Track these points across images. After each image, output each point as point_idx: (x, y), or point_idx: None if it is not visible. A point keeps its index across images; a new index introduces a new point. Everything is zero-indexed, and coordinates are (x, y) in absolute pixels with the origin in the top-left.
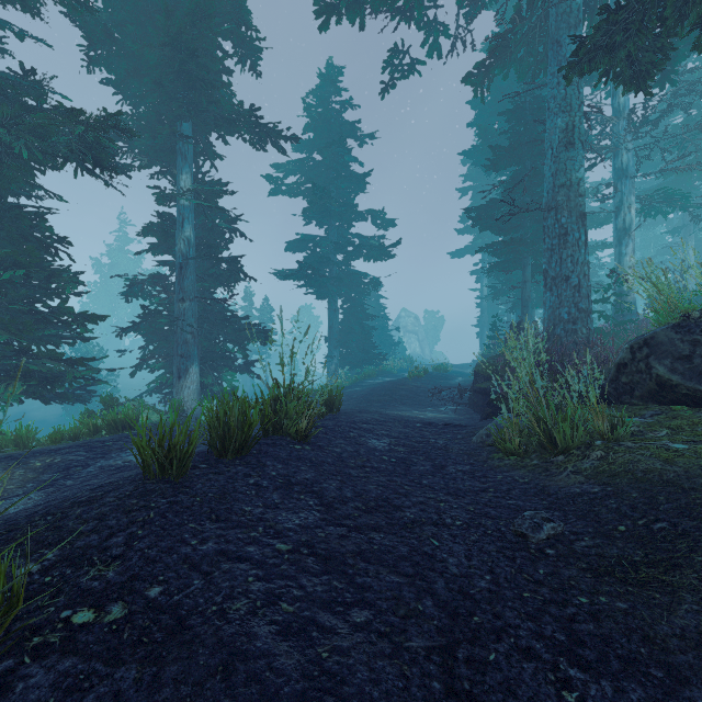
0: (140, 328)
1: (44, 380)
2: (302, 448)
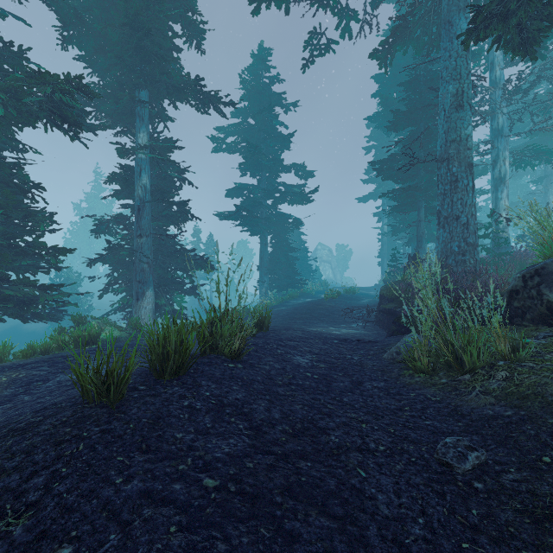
0: (106, 259)
1: (21, 302)
2: (235, 366)
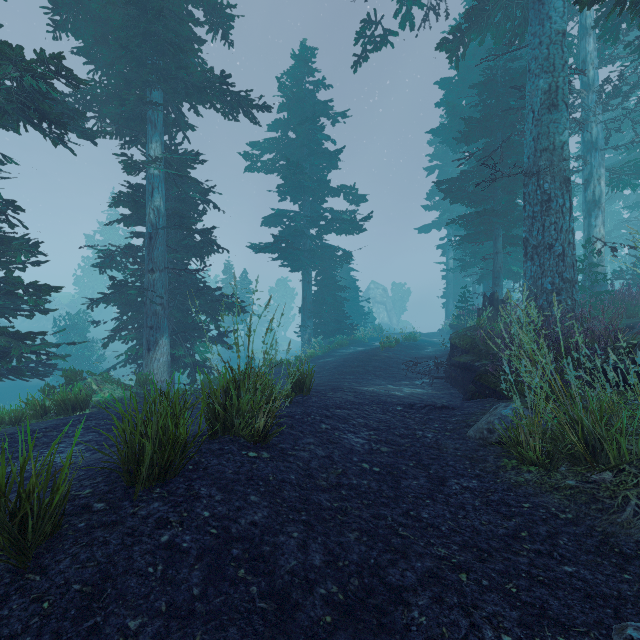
0: (110, 299)
1: None
2: (257, 456)
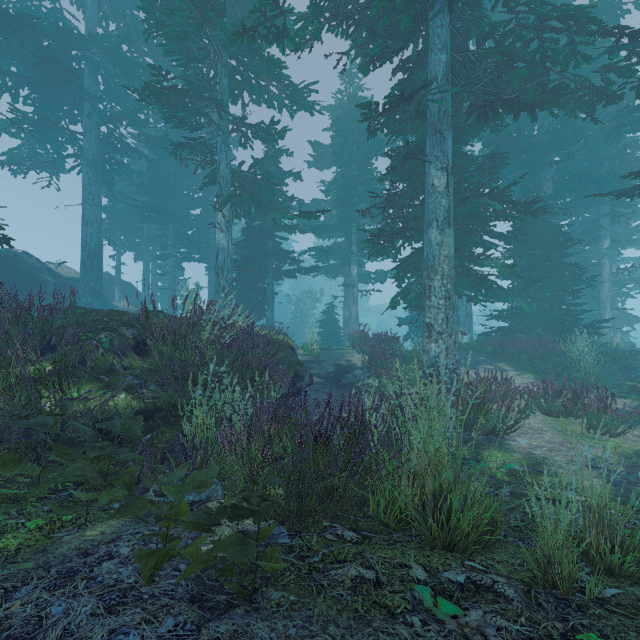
0: None
1: None
2: None
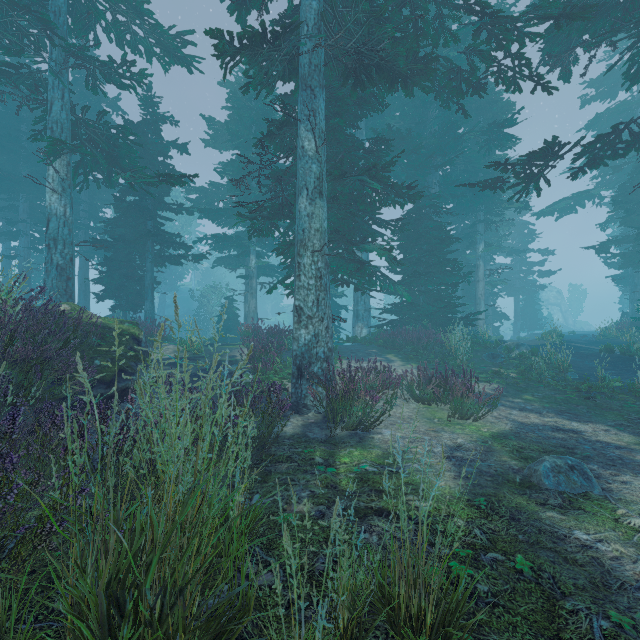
0: None
1: None
2: None
